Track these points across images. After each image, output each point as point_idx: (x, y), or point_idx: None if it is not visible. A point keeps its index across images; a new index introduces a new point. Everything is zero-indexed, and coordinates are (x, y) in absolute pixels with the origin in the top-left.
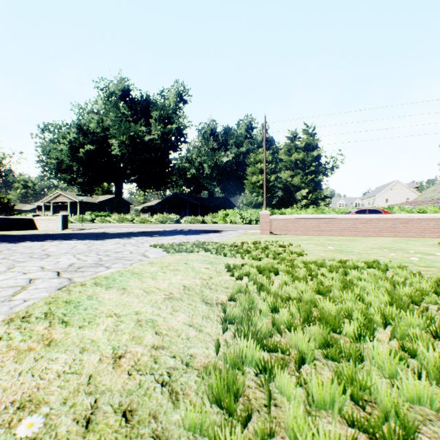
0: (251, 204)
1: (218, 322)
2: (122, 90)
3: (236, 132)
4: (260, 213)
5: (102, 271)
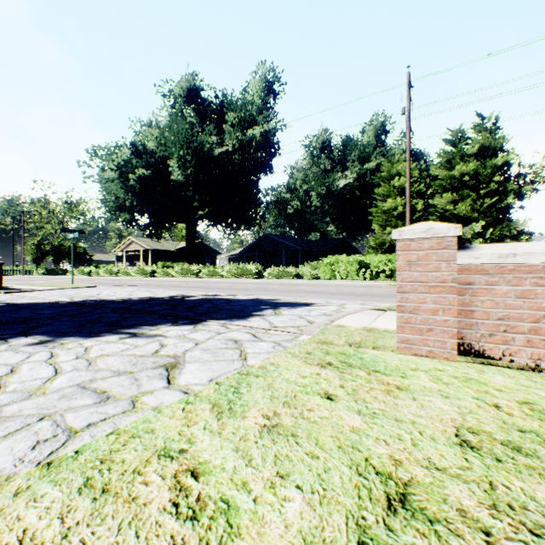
0: (383, 246)
1: None
2: (188, 89)
3: (360, 141)
4: (396, 236)
5: None
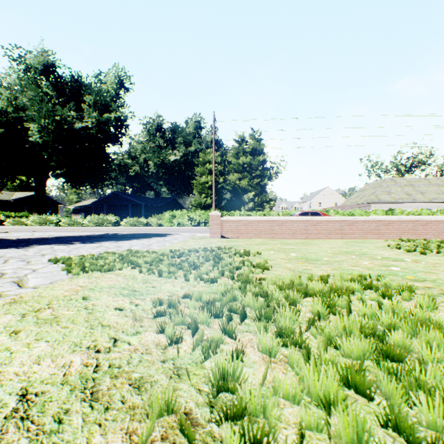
0: (201, 205)
1: None
2: (45, 64)
3: (185, 130)
4: (210, 214)
5: None
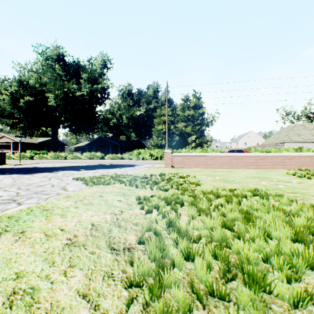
0: (158, 145)
1: (122, 284)
2: (57, 55)
3: (147, 93)
4: (164, 152)
5: (10, 209)
